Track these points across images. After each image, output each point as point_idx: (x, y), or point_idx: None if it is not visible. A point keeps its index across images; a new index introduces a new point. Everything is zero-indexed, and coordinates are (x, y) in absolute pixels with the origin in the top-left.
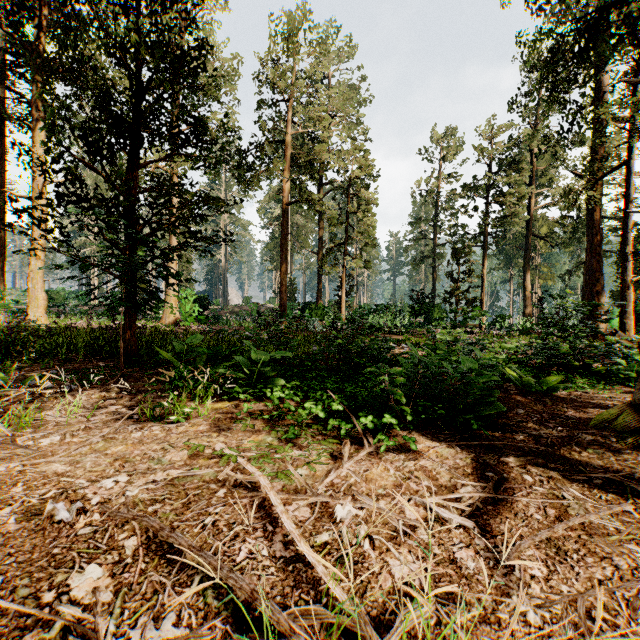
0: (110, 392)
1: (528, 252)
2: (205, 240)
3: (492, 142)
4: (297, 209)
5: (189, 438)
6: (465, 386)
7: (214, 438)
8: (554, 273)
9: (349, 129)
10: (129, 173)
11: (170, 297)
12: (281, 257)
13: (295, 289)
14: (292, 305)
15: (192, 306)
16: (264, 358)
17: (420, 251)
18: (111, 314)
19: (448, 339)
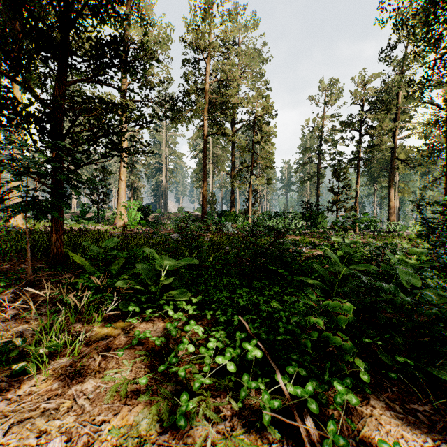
0: (0, 305)
1: (392, 172)
2: (122, 149)
3: (364, 88)
4: (216, 143)
5: (12, 423)
6: (444, 326)
7: (58, 417)
8: (409, 188)
9: (254, 81)
10: (55, 89)
11: (120, 207)
12: (203, 176)
13: (215, 201)
14: (212, 213)
15: (136, 213)
16: (170, 267)
17: (307, 172)
18: (79, 219)
19: (346, 241)
